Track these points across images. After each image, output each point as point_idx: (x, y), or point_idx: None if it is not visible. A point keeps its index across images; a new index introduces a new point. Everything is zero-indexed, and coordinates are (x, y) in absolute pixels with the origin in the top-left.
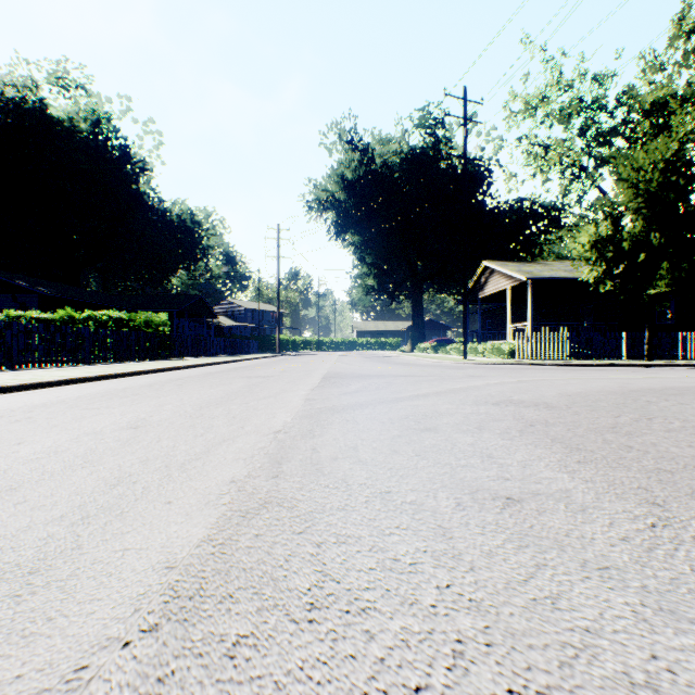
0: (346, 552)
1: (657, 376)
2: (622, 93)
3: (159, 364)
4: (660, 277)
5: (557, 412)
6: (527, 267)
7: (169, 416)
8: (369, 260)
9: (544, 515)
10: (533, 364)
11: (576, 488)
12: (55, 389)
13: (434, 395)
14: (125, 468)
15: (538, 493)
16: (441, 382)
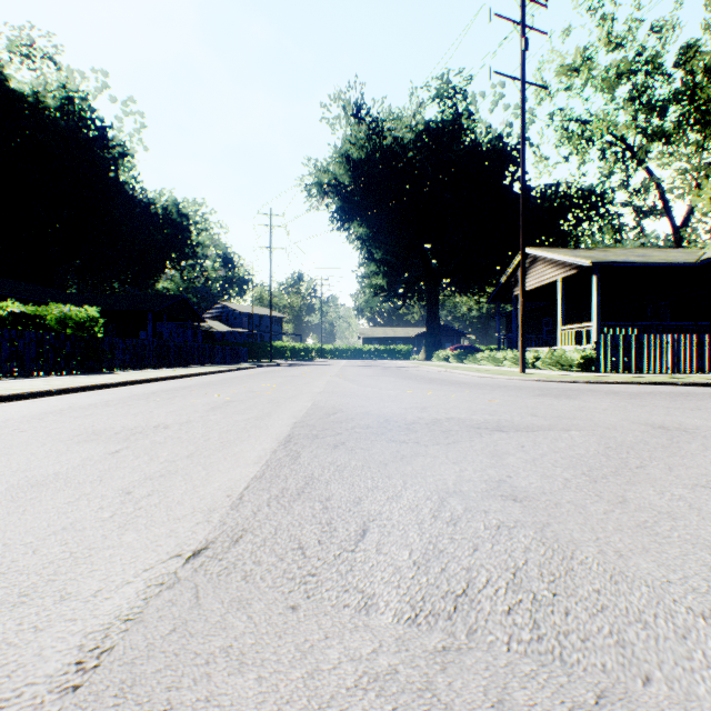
0: None
1: None
2: (687, 47)
3: (26, 384)
4: None
5: None
6: (583, 253)
7: None
8: (378, 255)
9: None
10: (656, 383)
11: None
12: None
13: None
14: None
15: None
16: (710, 491)
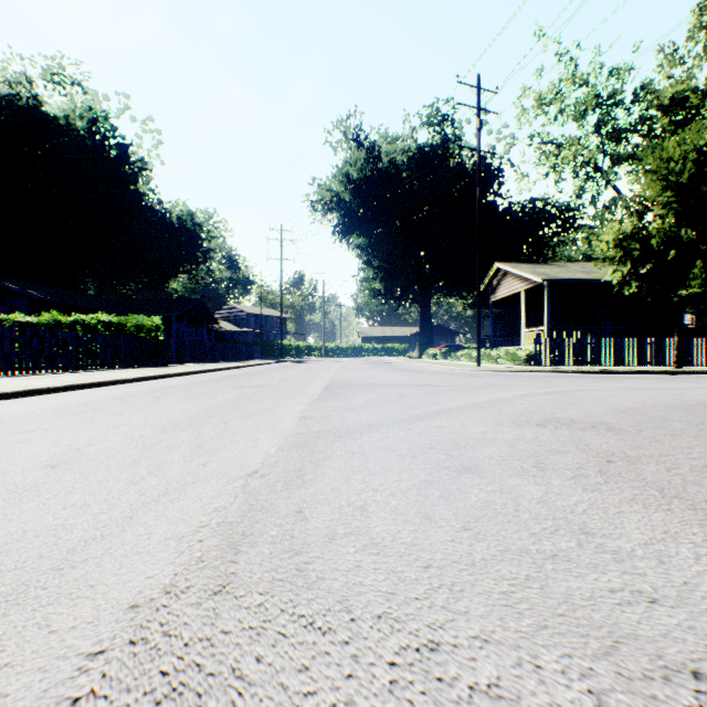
0: None
1: (702, 385)
2: (640, 88)
3: (147, 371)
4: (693, 277)
5: (628, 437)
6: (542, 269)
7: (115, 444)
8: (376, 262)
9: None
10: (555, 371)
11: None
12: (7, 402)
13: (459, 412)
14: None
15: None
16: (461, 394)
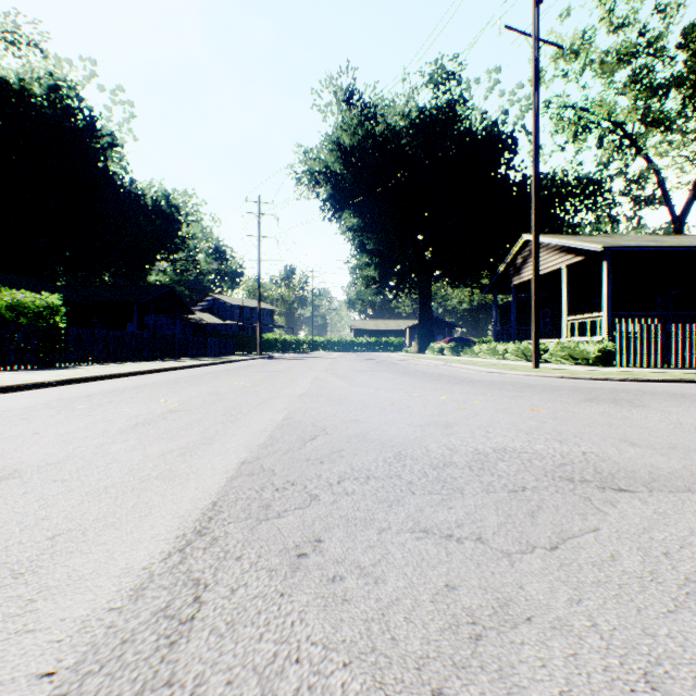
0: None
1: None
2: (692, 27)
3: None
4: None
5: None
6: (589, 238)
7: None
8: (370, 245)
9: None
10: None
11: None
12: None
13: None
14: None
15: None
16: None
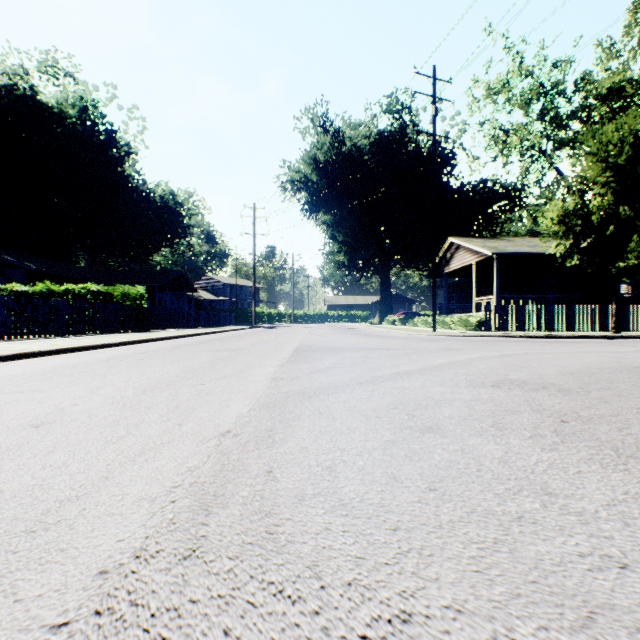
0: None
1: None
2: (580, 79)
3: (131, 336)
4: (630, 250)
5: (578, 398)
6: (491, 243)
7: (97, 404)
8: (340, 237)
9: None
10: (504, 336)
11: None
12: (1, 364)
13: (419, 373)
14: None
15: None
16: (420, 357)
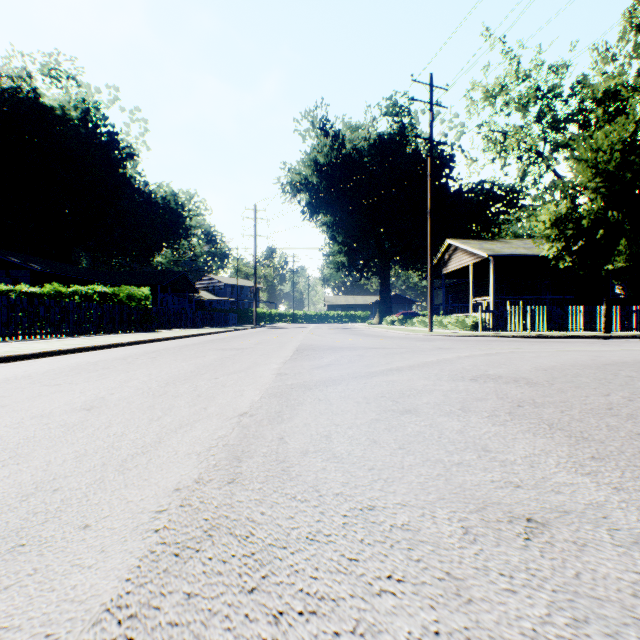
0: (318, 636)
1: (621, 348)
2: (577, 83)
3: (139, 336)
4: (619, 253)
5: (541, 389)
6: (488, 245)
7: (131, 394)
8: (340, 238)
9: (588, 552)
10: (497, 336)
11: (609, 501)
12: (28, 362)
13: (408, 369)
14: (53, 467)
15: (564, 511)
16: (412, 355)
